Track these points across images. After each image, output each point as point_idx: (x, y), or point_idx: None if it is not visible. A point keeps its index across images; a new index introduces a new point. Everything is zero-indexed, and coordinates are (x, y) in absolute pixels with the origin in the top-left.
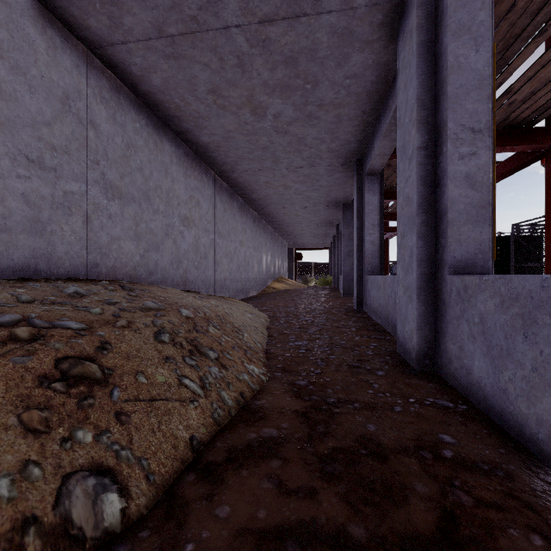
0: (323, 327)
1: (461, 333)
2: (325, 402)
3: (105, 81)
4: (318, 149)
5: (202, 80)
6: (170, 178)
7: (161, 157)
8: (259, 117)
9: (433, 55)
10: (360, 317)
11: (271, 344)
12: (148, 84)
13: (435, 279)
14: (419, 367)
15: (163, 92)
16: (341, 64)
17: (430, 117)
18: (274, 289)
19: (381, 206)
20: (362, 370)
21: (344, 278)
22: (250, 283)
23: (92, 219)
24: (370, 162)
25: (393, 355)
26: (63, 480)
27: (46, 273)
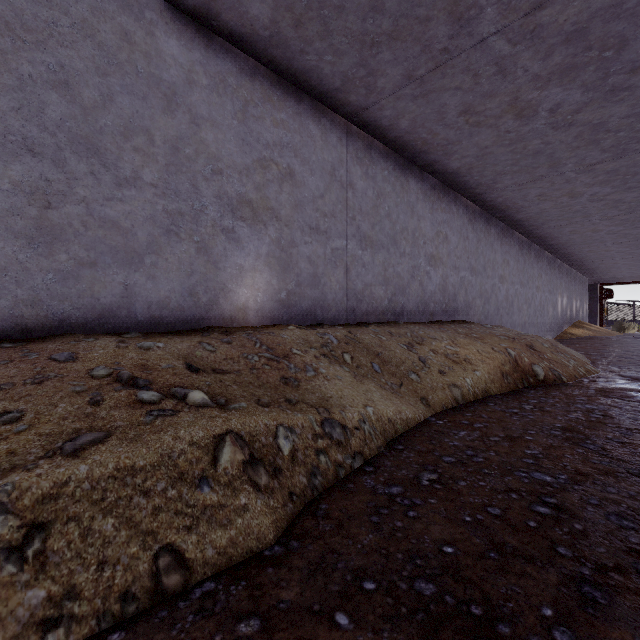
0: None
1: None
2: None
3: (470, 210)
4: (639, 202)
5: (533, 193)
6: (494, 251)
7: (490, 239)
8: (575, 198)
9: None
10: None
11: (595, 364)
12: (492, 202)
13: None
14: None
15: (500, 203)
16: None
17: None
18: (572, 335)
19: None
20: None
21: None
22: (544, 328)
23: (467, 289)
24: None
25: None
26: (549, 368)
27: (456, 318)
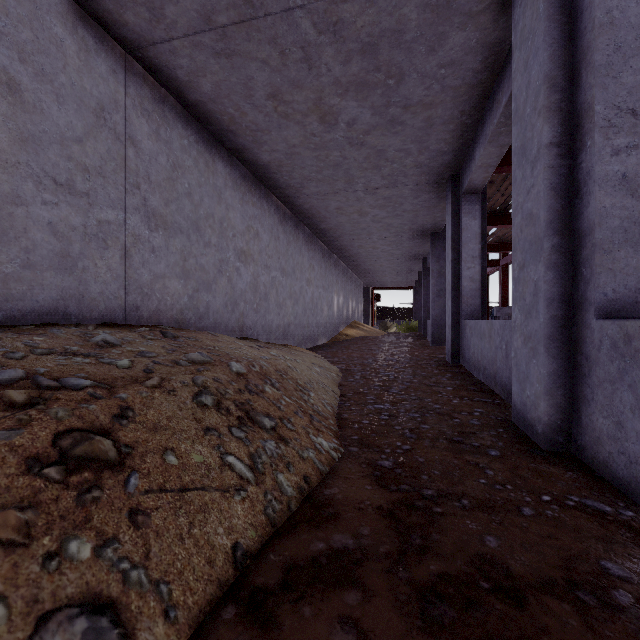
0: (409, 385)
1: (620, 403)
2: (420, 495)
3: (147, 90)
4: (403, 164)
5: (260, 82)
6: (224, 205)
7: (213, 180)
8: (329, 126)
9: (569, 16)
10: (456, 372)
11: (344, 407)
12: (197, 92)
13: (572, 325)
14: (549, 445)
15: (214, 101)
16: (434, 48)
17: (565, 101)
18: (347, 336)
19: (483, 232)
20: (466, 447)
21: (433, 323)
22: (318, 329)
23: (132, 254)
24: (469, 177)
25: (508, 427)
26: (37, 624)
27: (77, 317)
